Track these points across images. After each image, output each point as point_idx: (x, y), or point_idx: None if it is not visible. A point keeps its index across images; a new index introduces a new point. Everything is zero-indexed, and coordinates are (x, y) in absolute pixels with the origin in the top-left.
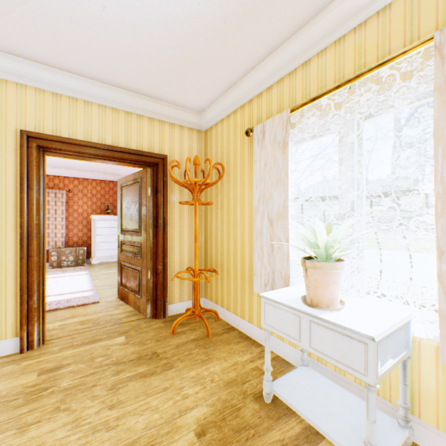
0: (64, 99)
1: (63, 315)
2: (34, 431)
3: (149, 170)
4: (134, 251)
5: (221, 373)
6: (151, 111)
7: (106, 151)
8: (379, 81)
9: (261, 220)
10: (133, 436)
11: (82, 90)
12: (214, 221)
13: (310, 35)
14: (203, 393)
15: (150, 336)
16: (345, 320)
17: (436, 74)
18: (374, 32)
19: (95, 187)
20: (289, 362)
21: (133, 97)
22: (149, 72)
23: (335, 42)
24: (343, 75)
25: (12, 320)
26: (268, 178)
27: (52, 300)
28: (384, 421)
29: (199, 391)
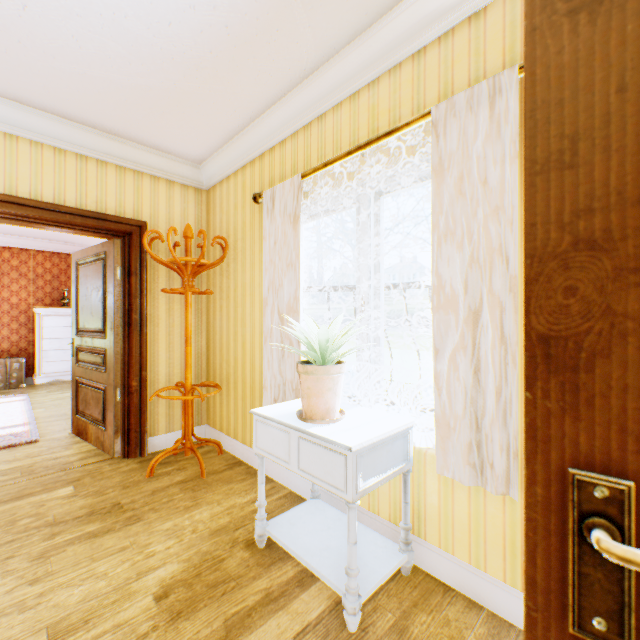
0: None
1: None
2: None
3: (118, 242)
4: (96, 362)
5: (209, 520)
6: (121, 156)
7: (44, 211)
8: (391, 151)
9: (271, 315)
10: (61, 613)
11: (0, 117)
12: (219, 317)
13: (323, 84)
14: (177, 547)
15: (114, 482)
16: (333, 433)
17: (433, 154)
18: (387, 93)
19: (41, 263)
20: (304, 498)
21: (90, 133)
22: (111, 101)
23: (350, 96)
24: (358, 139)
25: None
26: (279, 261)
27: None
28: (386, 548)
29: (173, 545)
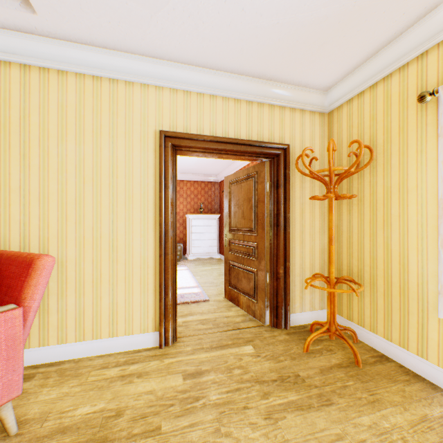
0: (192, 96)
1: (181, 310)
2: None
3: (267, 163)
4: (246, 252)
5: (410, 430)
6: (272, 96)
7: (229, 145)
8: None
9: None
10: None
11: (208, 84)
12: (346, 219)
13: None
14: None
15: (280, 350)
16: None
17: None
18: None
19: (189, 188)
20: None
21: (255, 83)
22: (283, 46)
23: None
24: None
25: (152, 315)
26: None
27: None
28: None
29: None
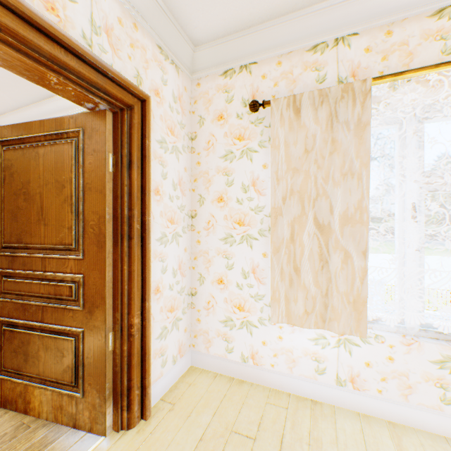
0: None
1: None
2: None
3: None
4: None
5: None
6: None
7: None
8: None
9: None
10: None
11: None
12: None
13: (26, 115)
14: None
15: None
16: None
17: None
18: None
19: None
20: None
21: None
22: None
23: None
24: None
25: None
26: None
27: None
28: None
29: None
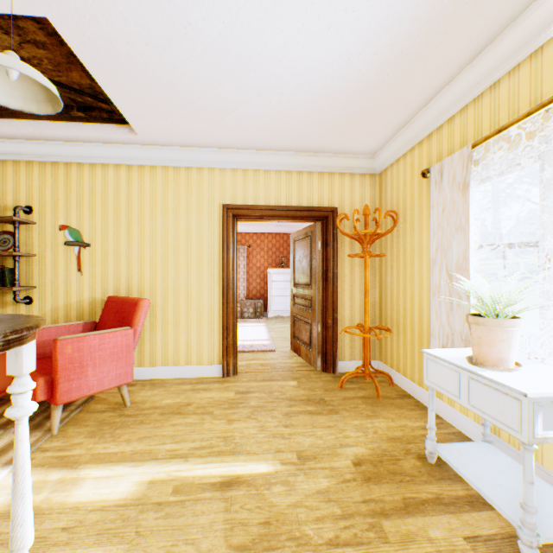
0: (250, 173)
1: (247, 356)
2: (236, 424)
3: (319, 224)
4: (305, 304)
5: (385, 429)
6: (320, 165)
7: (281, 211)
8: None
9: (439, 273)
10: (301, 447)
11: (262, 162)
12: (389, 275)
13: (496, 55)
14: (363, 438)
15: (318, 385)
16: (506, 379)
17: None
18: None
19: (270, 241)
20: (473, 441)
21: (303, 157)
22: (317, 133)
23: (530, 55)
24: (540, 95)
25: (217, 351)
26: (446, 225)
27: (239, 343)
28: None
29: (360, 436)
